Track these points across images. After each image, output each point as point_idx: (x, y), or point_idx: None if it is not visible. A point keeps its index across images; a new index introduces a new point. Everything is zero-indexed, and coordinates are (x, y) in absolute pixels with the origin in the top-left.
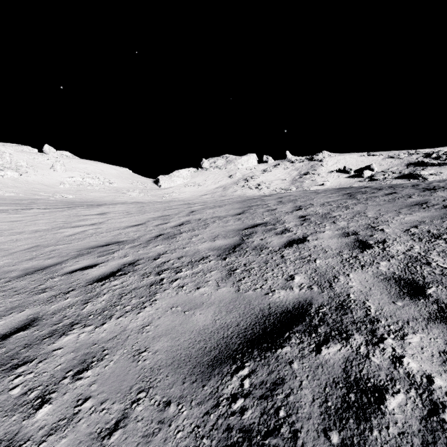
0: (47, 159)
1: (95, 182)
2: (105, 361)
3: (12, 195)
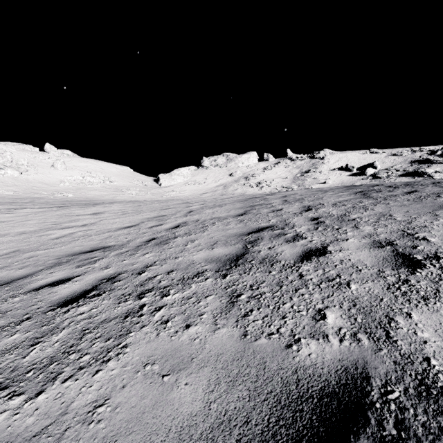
0: (48, 158)
1: (95, 181)
2: None
3: (12, 193)
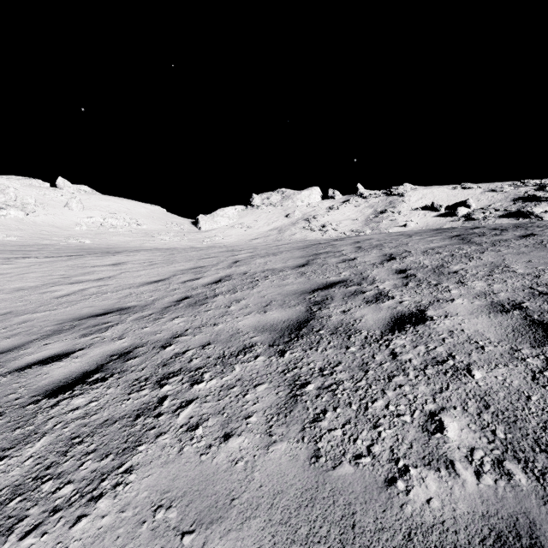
0: (60, 195)
1: (119, 223)
2: None
3: (15, 239)
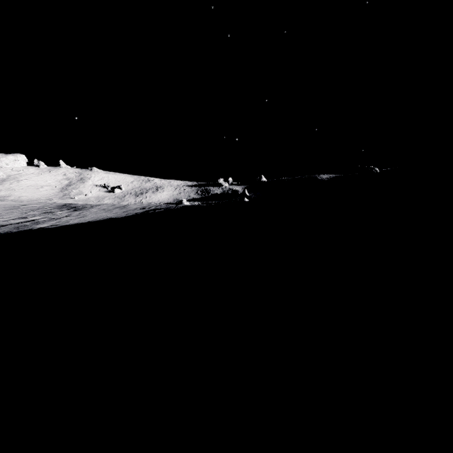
0: None
1: None
2: None
3: None
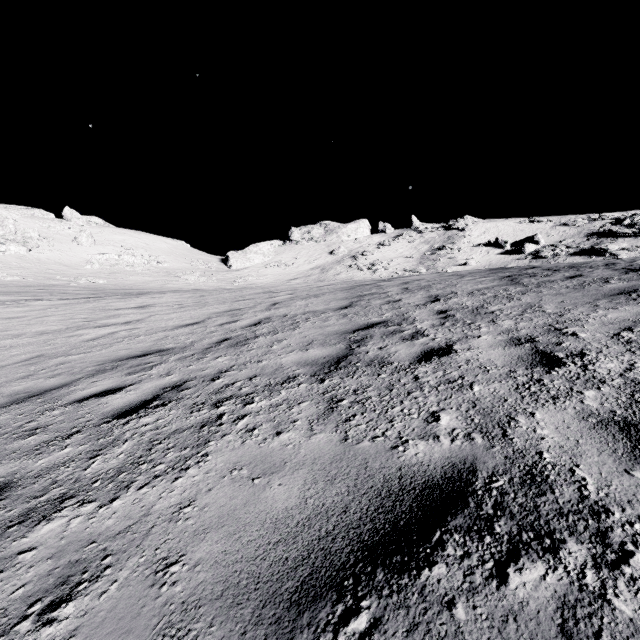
0: (67, 228)
1: (136, 261)
2: (102, 582)
3: (17, 279)
